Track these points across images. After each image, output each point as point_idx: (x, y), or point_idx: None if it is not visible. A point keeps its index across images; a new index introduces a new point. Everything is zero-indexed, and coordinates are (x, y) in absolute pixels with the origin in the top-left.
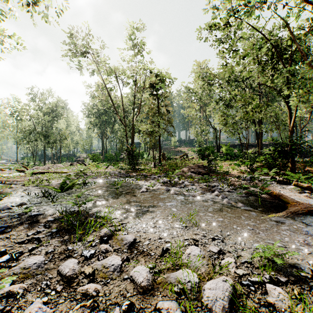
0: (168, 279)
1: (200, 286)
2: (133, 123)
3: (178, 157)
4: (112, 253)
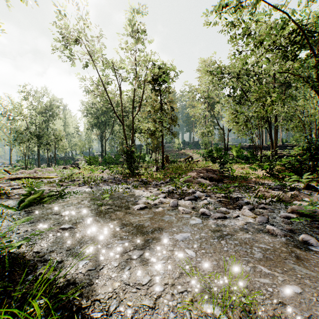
0: None
1: None
2: (133, 121)
3: (182, 160)
4: None
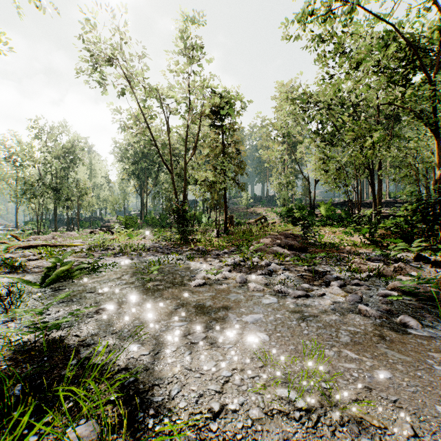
0: None
1: None
2: (185, 169)
3: (252, 221)
4: None
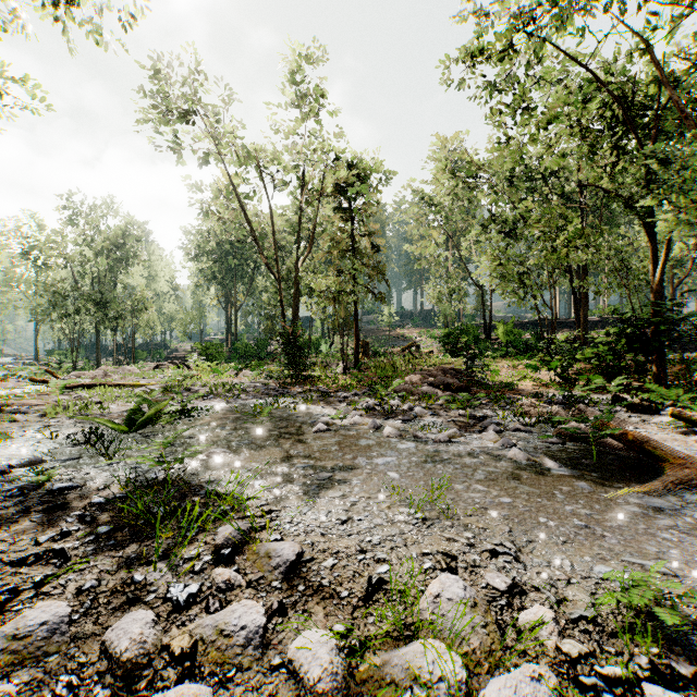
0: (388, 669)
1: (471, 689)
2: (297, 274)
3: (397, 350)
4: (242, 591)
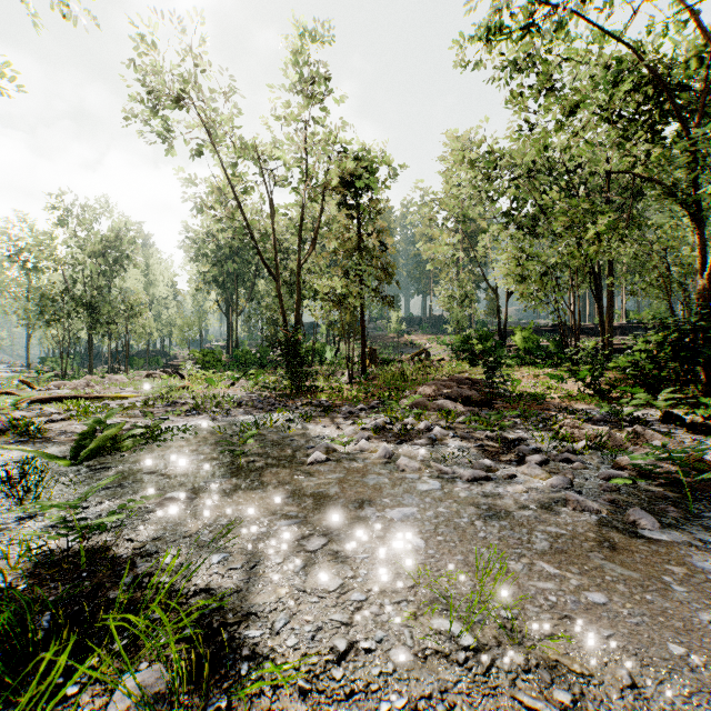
0: None
1: None
2: (299, 275)
3: (406, 357)
4: None
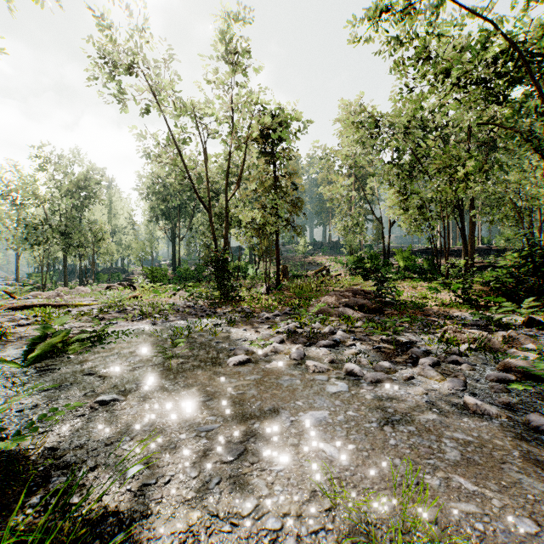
0: None
1: None
2: (226, 207)
3: (311, 273)
4: None
